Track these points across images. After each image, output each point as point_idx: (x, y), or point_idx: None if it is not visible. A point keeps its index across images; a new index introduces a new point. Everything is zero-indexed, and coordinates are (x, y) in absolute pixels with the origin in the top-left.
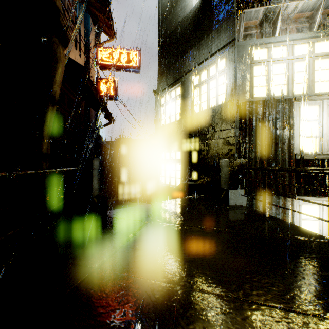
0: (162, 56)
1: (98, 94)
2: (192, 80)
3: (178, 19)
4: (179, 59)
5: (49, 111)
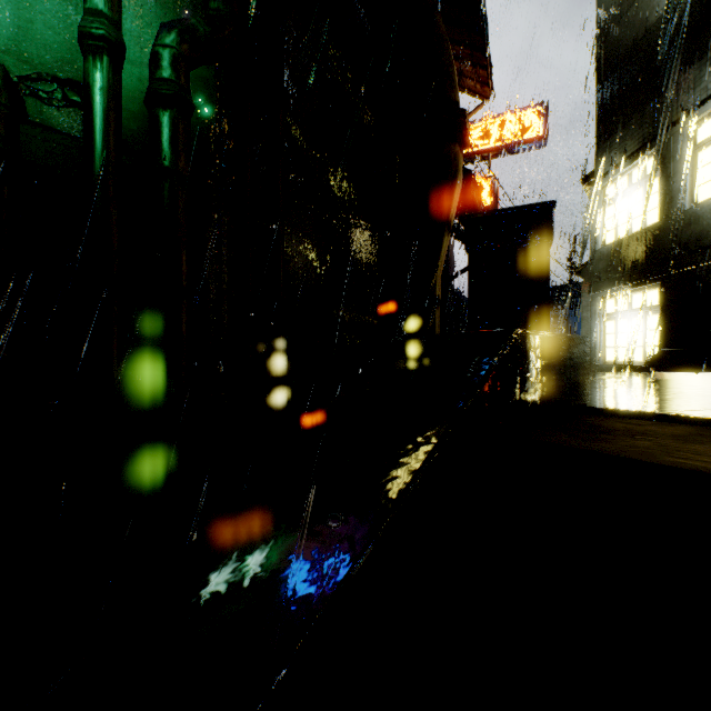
0: (606, 101)
1: (482, 208)
2: (692, 133)
3: (650, 14)
4: (653, 97)
5: (444, 243)
